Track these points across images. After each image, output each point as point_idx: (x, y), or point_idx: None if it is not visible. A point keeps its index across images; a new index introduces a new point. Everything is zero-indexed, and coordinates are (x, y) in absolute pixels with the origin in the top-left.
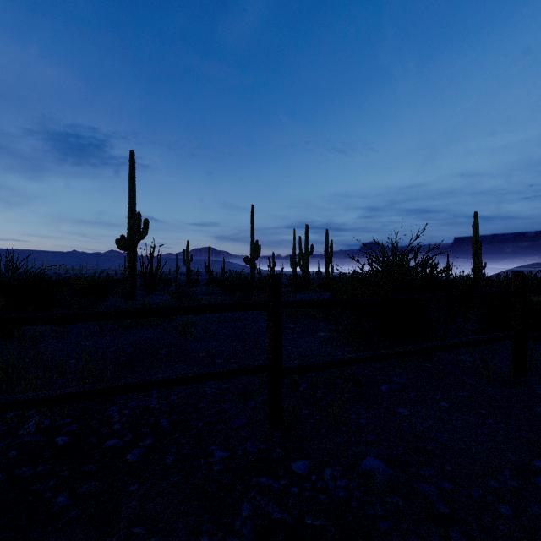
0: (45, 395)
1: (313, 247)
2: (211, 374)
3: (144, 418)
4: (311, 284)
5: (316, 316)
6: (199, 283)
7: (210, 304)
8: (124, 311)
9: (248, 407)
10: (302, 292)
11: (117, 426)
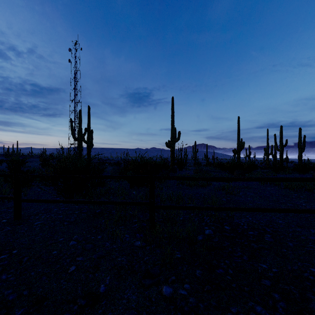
0: (241, 207)
1: (287, 141)
2: (310, 210)
3: (255, 226)
4: (286, 167)
5: (312, 190)
6: (201, 165)
7: (309, 177)
8: (270, 178)
9: (311, 232)
10: (278, 173)
11: (245, 227)
